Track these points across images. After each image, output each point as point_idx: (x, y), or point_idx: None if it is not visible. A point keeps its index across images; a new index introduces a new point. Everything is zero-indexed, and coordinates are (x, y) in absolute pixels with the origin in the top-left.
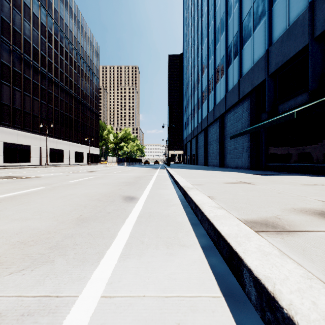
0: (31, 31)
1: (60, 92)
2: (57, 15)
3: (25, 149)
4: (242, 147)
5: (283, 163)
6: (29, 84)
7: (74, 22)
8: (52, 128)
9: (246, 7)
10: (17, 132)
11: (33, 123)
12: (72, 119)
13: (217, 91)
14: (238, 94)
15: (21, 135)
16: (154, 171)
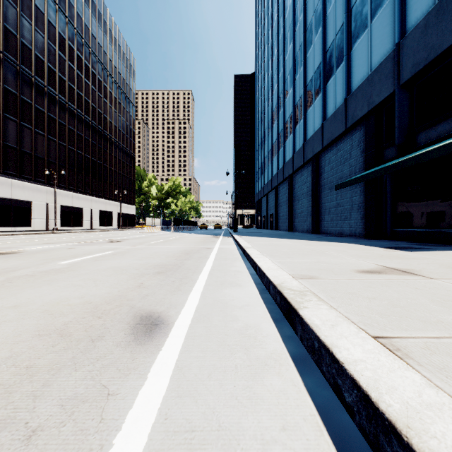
0: (33, 33)
1: (78, 123)
2: (72, 12)
3: (23, 207)
4: (350, 202)
5: (424, 229)
6: (29, 111)
7: (99, 23)
8: (65, 176)
9: None
10: (10, 182)
11: (35, 169)
12: (96, 164)
13: (309, 119)
14: (345, 121)
15: (17, 186)
16: (213, 241)
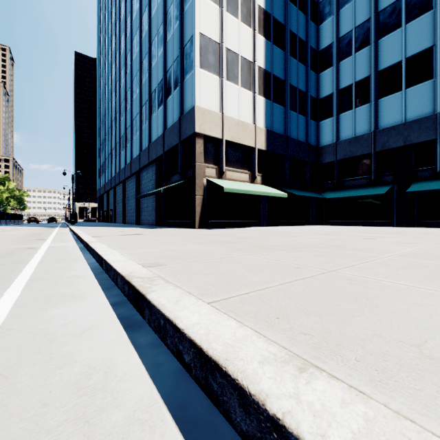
0: None
1: None
2: None
3: None
4: (152, 205)
5: (173, 220)
6: None
7: None
8: None
9: (153, 83)
10: None
11: None
12: None
13: (134, 145)
14: (149, 158)
15: None
16: (52, 230)
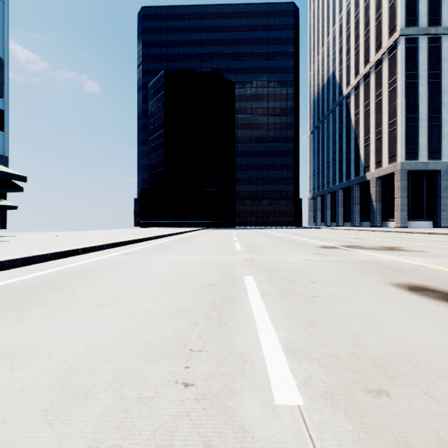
0: None
1: None
2: None
3: None
4: None
5: None
6: None
7: None
8: None
9: None
10: None
11: None
12: None
13: None
14: None
15: None
16: None
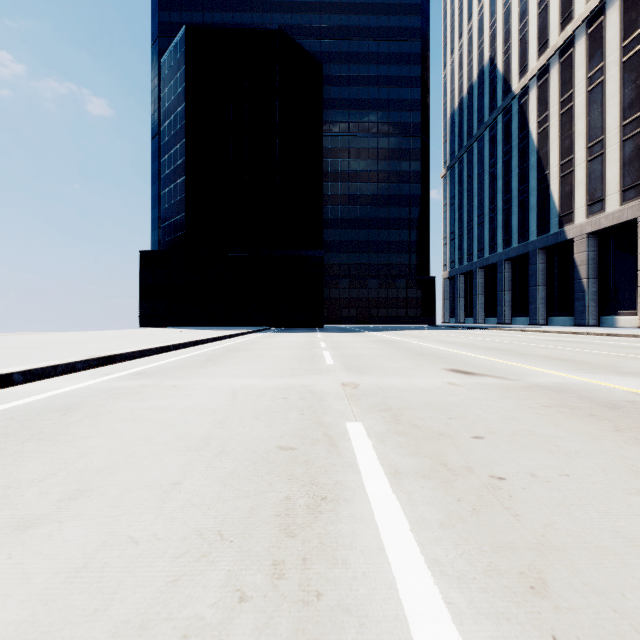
0: None
1: None
2: None
3: None
4: None
5: None
6: None
7: None
8: None
9: None
10: None
11: None
12: None
13: None
14: None
15: None
16: None
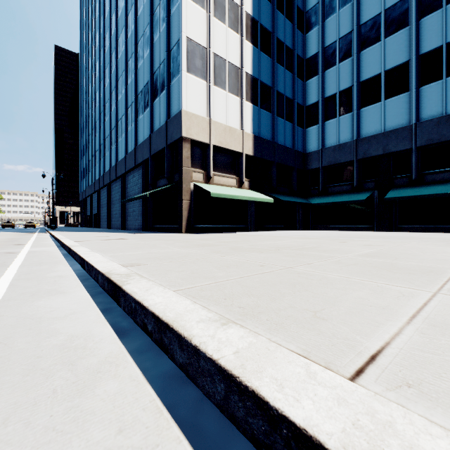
0: None
1: None
2: None
3: None
4: (138, 210)
5: (160, 225)
6: None
7: None
8: None
9: (140, 85)
10: None
11: None
12: None
13: (119, 147)
14: (135, 161)
15: None
16: (30, 235)
